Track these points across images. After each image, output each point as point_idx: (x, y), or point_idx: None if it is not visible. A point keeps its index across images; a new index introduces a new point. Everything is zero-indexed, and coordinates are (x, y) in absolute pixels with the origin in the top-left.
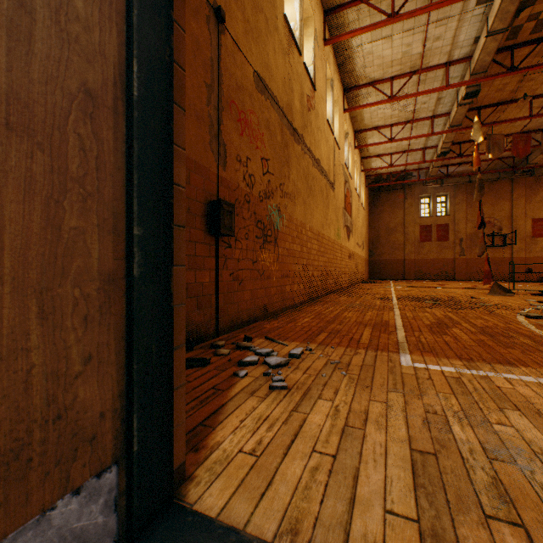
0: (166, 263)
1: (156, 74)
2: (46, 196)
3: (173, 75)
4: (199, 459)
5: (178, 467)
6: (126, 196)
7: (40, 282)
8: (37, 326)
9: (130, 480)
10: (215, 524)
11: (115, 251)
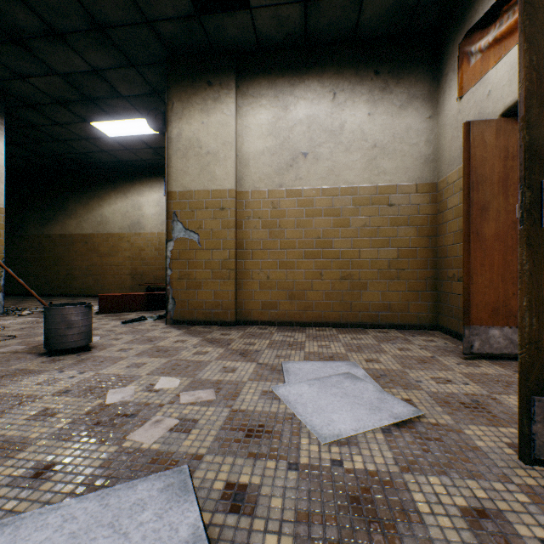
0: None
1: None
2: (502, 253)
3: None
4: None
5: None
6: None
7: (500, 273)
8: (500, 283)
9: None
10: None
11: None
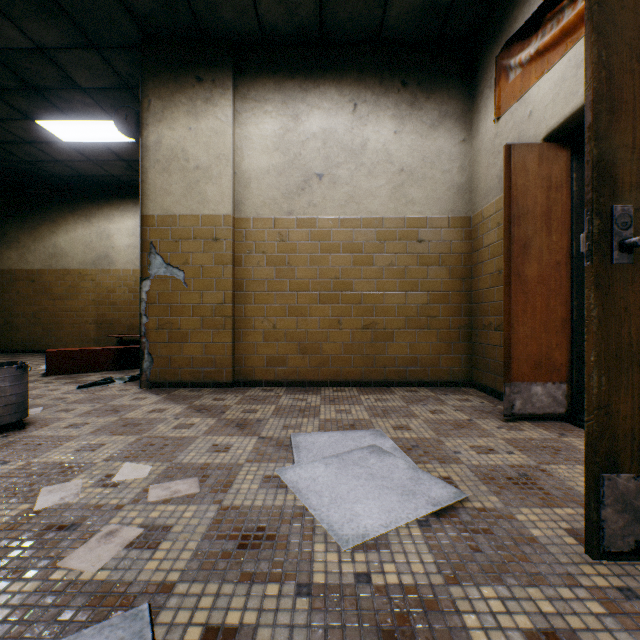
0: None
1: None
2: (545, 298)
3: None
4: None
5: None
6: (569, 291)
7: (543, 321)
8: (543, 332)
9: (571, 393)
10: None
11: (565, 311)
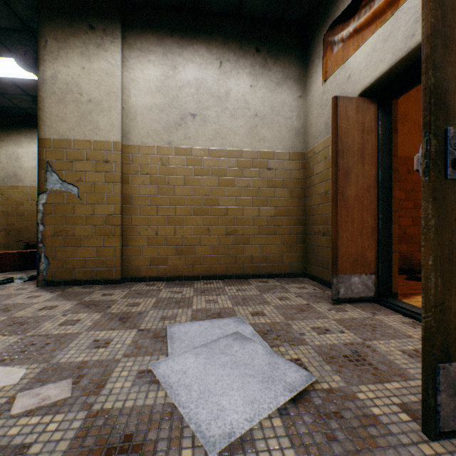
0: (389, 224)
1: (385, 170)
2: (360, 211)
3: (391, 166)
4: (405, 298)
5: (394, 293)
6: (376, 207)
7: (359, 228)
8: (359, 237)
9: (377, 281)
10: (405, 302)
11: (374, 221)
